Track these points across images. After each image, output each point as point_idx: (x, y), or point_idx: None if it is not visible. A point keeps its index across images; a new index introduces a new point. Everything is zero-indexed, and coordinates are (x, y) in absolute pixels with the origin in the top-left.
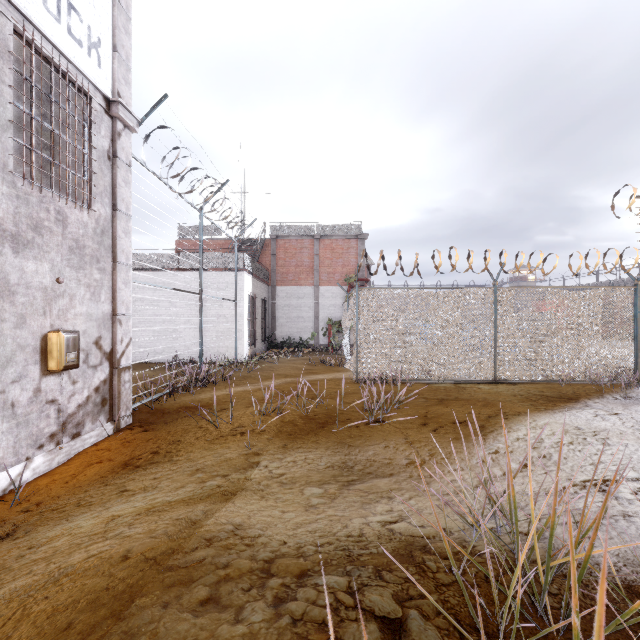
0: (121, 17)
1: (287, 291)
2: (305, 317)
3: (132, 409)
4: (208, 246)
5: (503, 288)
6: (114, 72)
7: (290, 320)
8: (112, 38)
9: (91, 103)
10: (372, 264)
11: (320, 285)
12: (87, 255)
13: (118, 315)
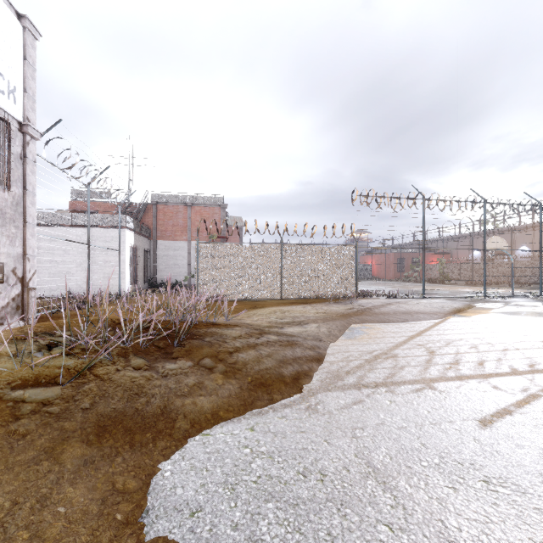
0: (29, 70)
1: (166, 244)
2: (180, 264)
3: (36, 317)
4: (99, 207)
5: (286, 244)
6: (25, 105)
7: (168, 267)
8: (23, 84)
9: (10, 126)
10: (243, 225)
11: (192, 240)
12: (7, 218)
13: (27, 255)
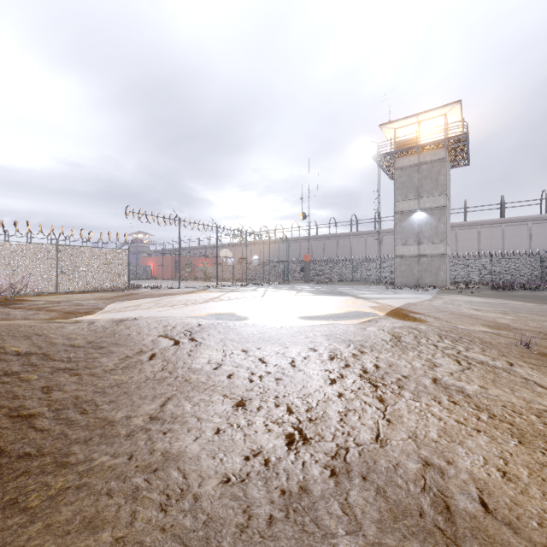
0: None
1: None
2: None
3: None
4: None
5: (63, 245)
6: None
7: None
8: None
9: None
10: None
11: None
12: None
13: None
